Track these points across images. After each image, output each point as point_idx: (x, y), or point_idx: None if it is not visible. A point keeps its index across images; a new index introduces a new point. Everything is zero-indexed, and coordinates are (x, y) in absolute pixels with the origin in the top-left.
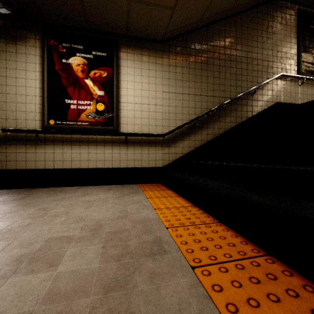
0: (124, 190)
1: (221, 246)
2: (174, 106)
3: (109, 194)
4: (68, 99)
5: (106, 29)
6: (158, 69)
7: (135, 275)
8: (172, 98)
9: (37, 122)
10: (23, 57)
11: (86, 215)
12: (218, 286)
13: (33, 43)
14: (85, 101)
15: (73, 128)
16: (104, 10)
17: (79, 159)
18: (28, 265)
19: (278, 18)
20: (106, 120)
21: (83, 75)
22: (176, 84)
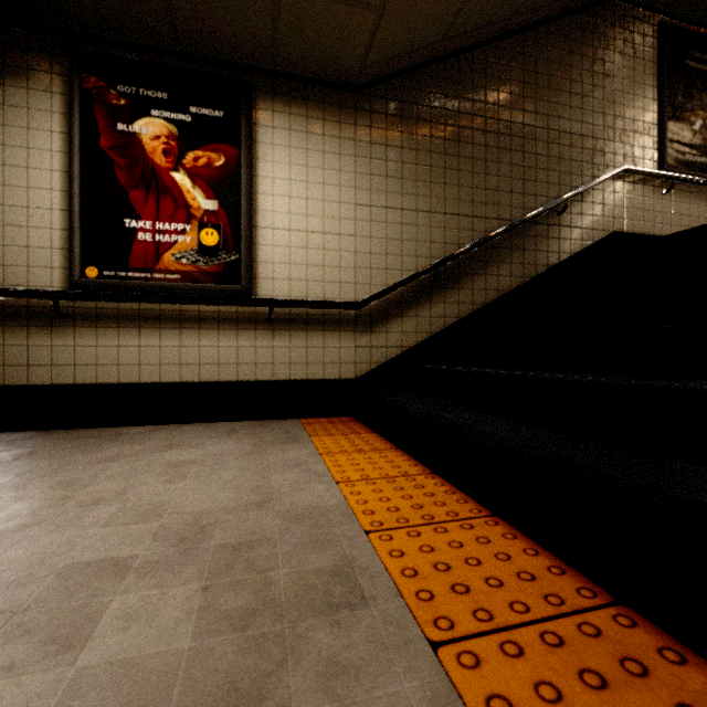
0: (265, 434)
1: (502, 581)
2: (384, 238)
3: (230, 443)
4: (131, 218)
5: (222, 54)
6: (345, 152)
7: (286, 673)
8: (379, 220)
9: (56, 272)
10: (21, 116)
11: (168, 501)
12: (501, 700)
13: (46, 84)
14: (173, 224)
15: (143, 288)
16: (217, 8)
17: (159, 361)
18: (2, 647)
19: (617, 43)
20: (224, 269)
21: (167, 161)
22: (387, 187)
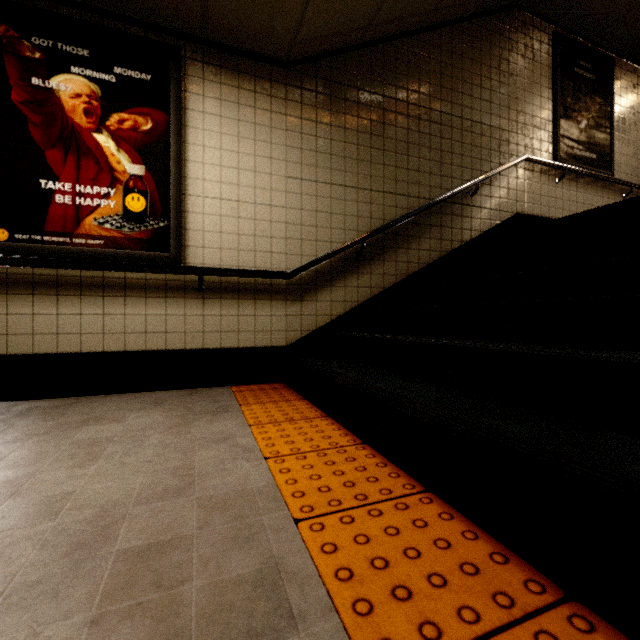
0: (194, 404)
1: (445, 577)
2: (314, 211)
3: (154, 416)
4: (48, 179)
5: (150, 16)
6: (276, 126)
7: None
8: (309, 193)
9: None
10: None
11: (71, 491)
12: None
13: None
14: (96, 188)
15: (62, 253)
16: None
17: (80, 330)
18: None
19: (519, 46)
20: (151, 236)
21: (89, 122)
22: (317, 162)
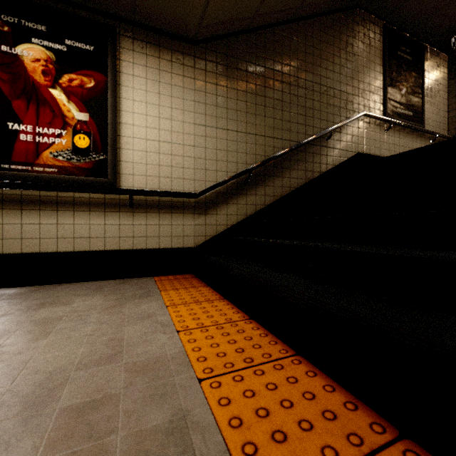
0: (125, 291)
1: (311, 423)
2: (214, 149)
3: (95, 300)
4: (14, 122)
5: (92, 2)
6: (187, 86)
7: None
8: (211, 136)
9: None
10: None
11: (26, 360)
12: None
13: None
14: (51, 129)
15: (25, 178)
16: None
17: (39, 236)
18: None
19: (360, 35)
20: (94, 165)
21: (46, 80)
22: (217, 114)
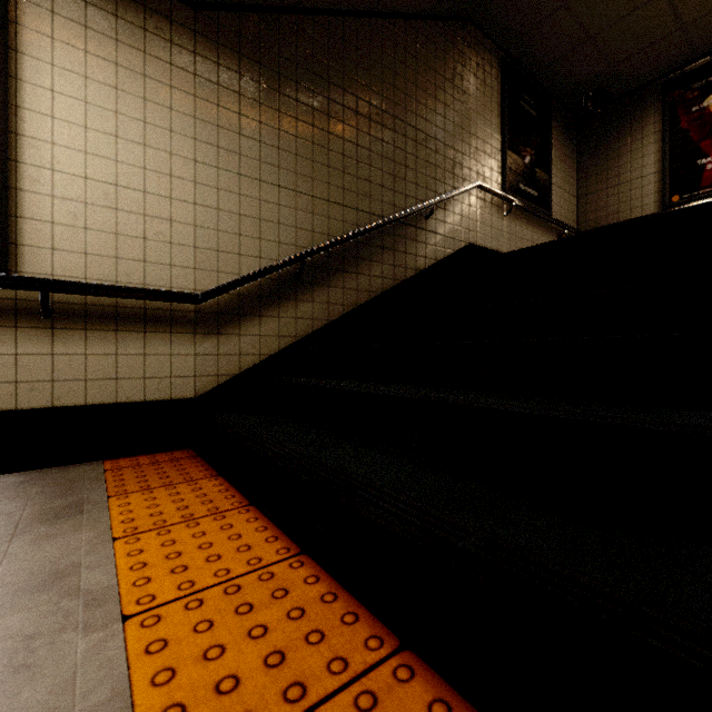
0: (22, 503)
1: None
2: (236, 214)
3: None
4: None
5: None
6: (180, 86)
7: None
8: (230, 189)
9: None
10: None
11: None
12: None
13: None
14: None
15: None
16: None
17: None
18: None
19: (472, 64)
20: None
21: None
22: (241, 149)
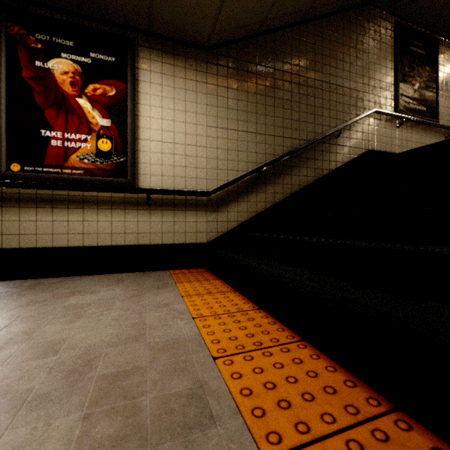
0: (144, 282)
1: (313, 395)
2: (226, 149)
3: (118, 290)
4: (46, 129)
5: (114, 17)
6: (200, 91)
7: None
8: (223, 137)
9: None
10: None
11: (65, 338)
12: None
13: None
14: (78, 135)
15: (55, 179)
16: None
17: (67, 232)
18: None
19: (370, 32)
20: (115, 167)
21: (73, 90)
22: (228, 115)
